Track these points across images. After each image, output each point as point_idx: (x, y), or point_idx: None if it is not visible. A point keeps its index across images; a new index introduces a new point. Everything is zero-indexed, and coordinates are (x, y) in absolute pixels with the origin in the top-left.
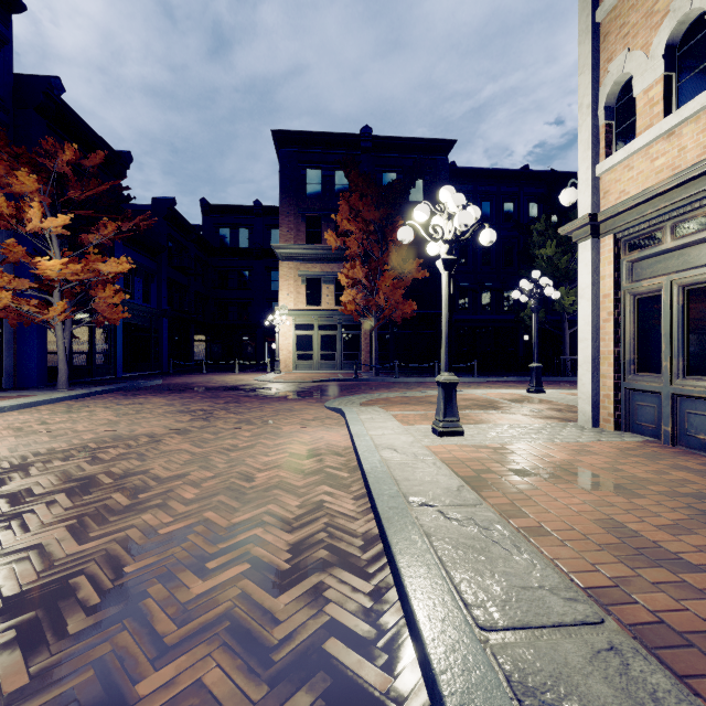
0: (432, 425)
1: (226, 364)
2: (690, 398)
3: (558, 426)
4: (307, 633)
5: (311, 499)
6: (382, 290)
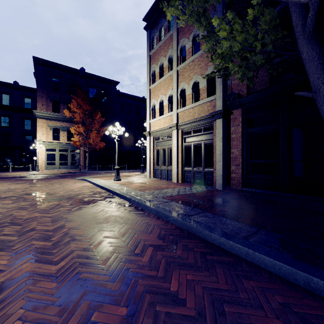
0: (114, 179)
1: None
2: (163, 170)
3: (143, 178)
4: (101, 196)
5: (91, 190)
6: (91, 137)
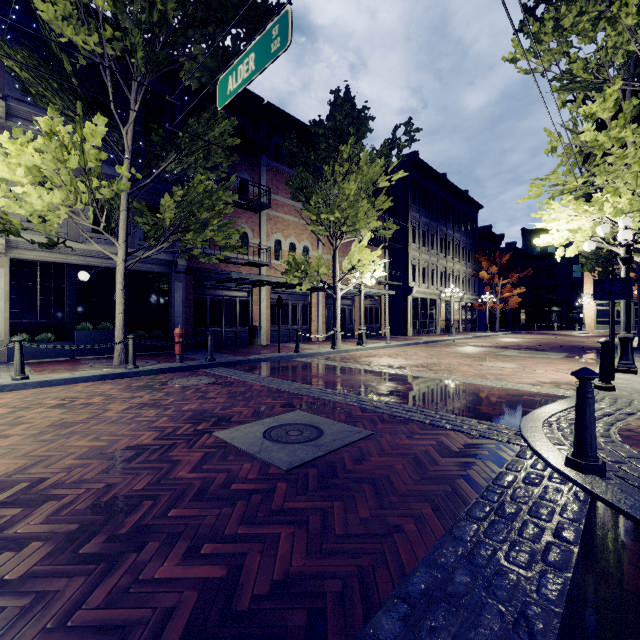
0: None
1: (538, 327)
2: None
3: None
4: None
5: None
6: None
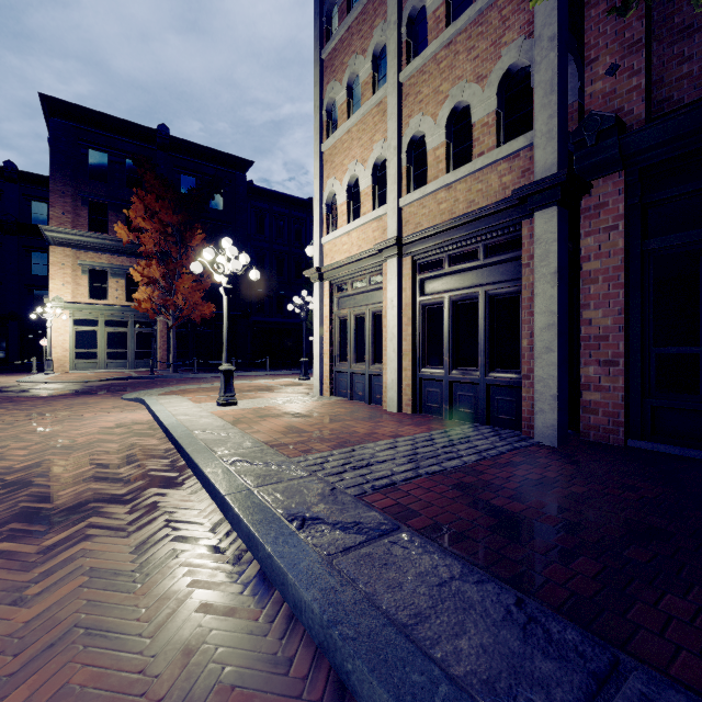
0: (217, 400)
1: None
2: (357, 374)
3: (302, 396)
4: (139, 473)
5: (127, 443)
6: (180, 291)
